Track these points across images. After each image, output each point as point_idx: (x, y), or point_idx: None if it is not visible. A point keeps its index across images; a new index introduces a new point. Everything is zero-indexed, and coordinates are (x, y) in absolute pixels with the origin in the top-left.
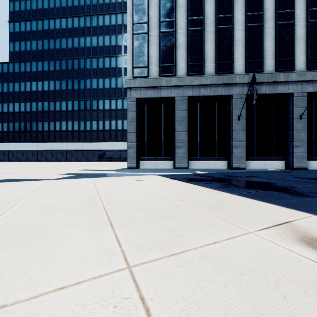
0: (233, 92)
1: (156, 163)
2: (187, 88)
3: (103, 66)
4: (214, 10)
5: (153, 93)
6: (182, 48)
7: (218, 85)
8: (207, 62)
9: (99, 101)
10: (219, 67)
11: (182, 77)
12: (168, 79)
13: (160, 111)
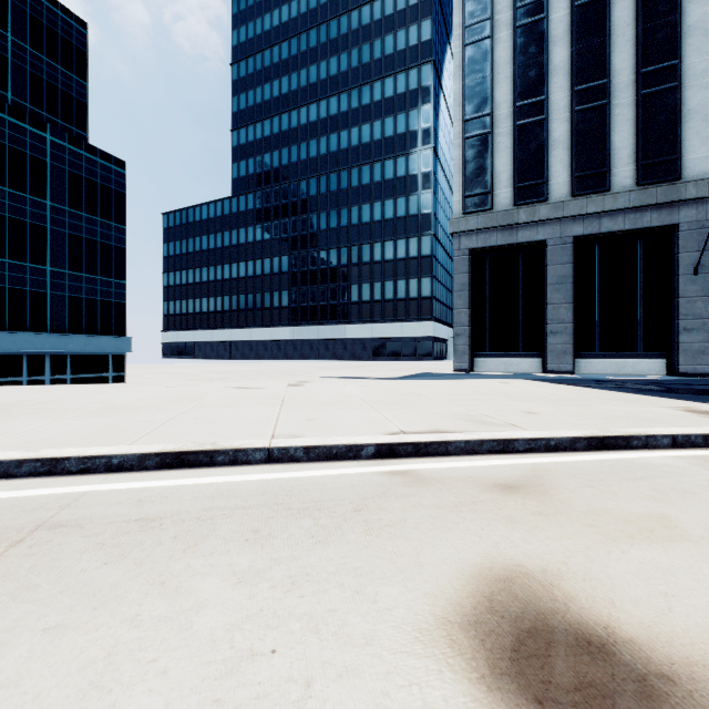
0: (679, 218)
1: (507, 362)
2: (573, 222)
3: (382, 178)
4: (634, 59)
5: (501, 237)
6: (561, 148)
7: (642, 208)
8: (617, 166)
9: (374, 245)
10: (644, 172)
11: (561, 201)
12: (532, 208)
13: (515, 267)
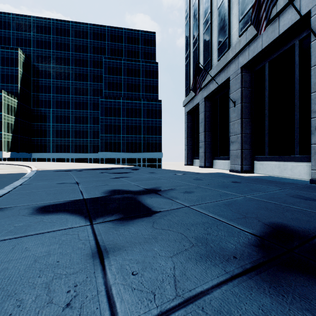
0: (229, 73)
1: (199, 161)
2: (204, 90)
3: None
4: None
5: (191, 104)
6: (202, 54)
7: (219, 73)
8: (213, 54)
9: None
10: (218, 53)
11: None
12: None
13: None
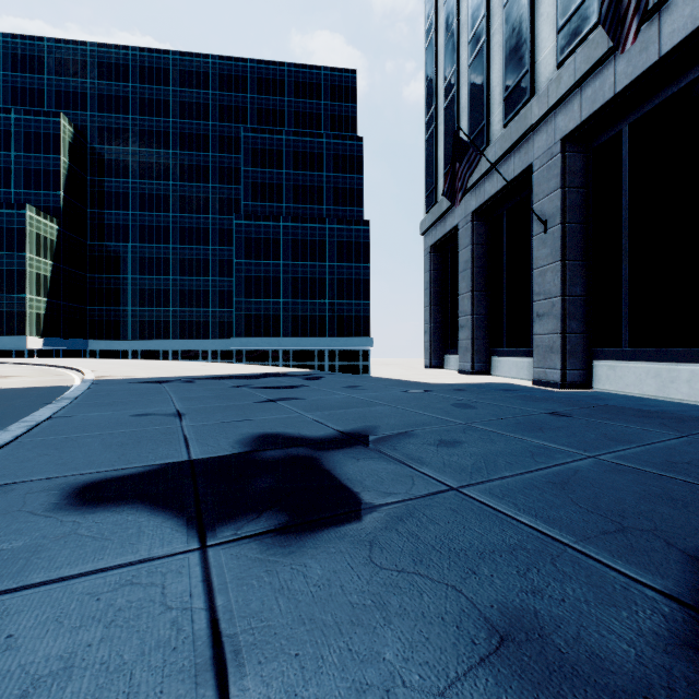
0: (533, 154)
1: (458, 360)
2: (470, 196)
3: None
4: None
5: (440, 230)
6: (465, 114)
7: (508, 155)
8: (494, 111)
9: None
10: (506, 108)
11: None
12: None
13: None
